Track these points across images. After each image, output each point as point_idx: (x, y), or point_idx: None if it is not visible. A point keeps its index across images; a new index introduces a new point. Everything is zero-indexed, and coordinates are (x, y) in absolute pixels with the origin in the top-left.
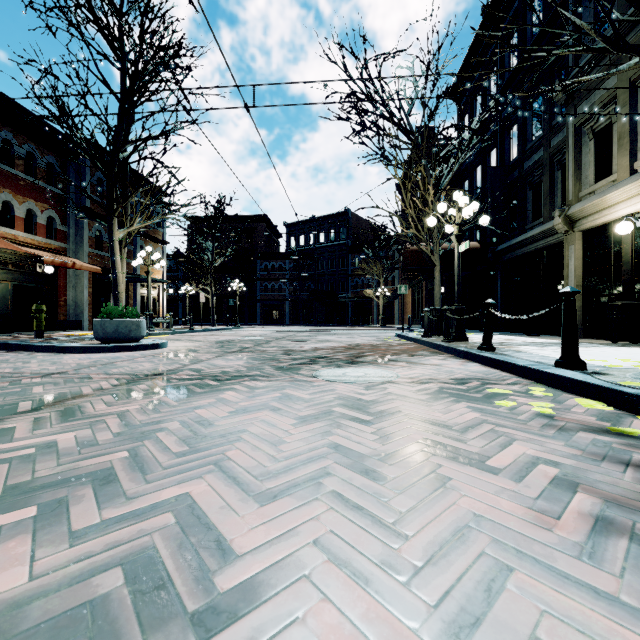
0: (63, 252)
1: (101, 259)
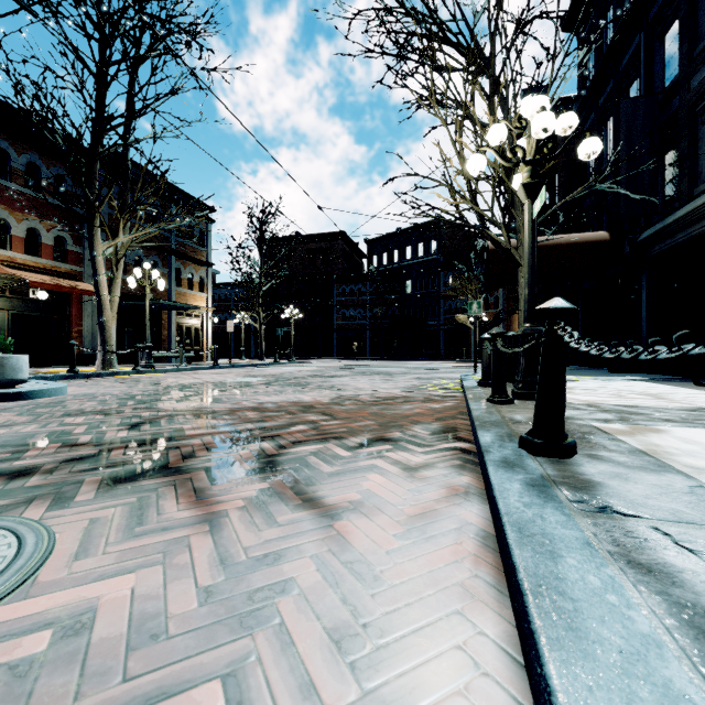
0: (76, 276)
1: (124, 284)
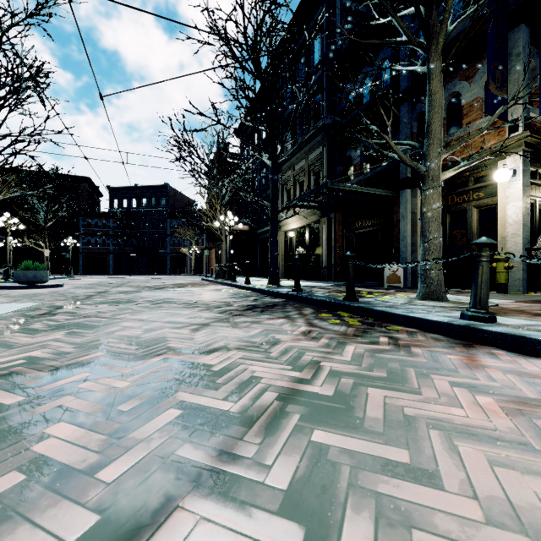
0: None
1: None
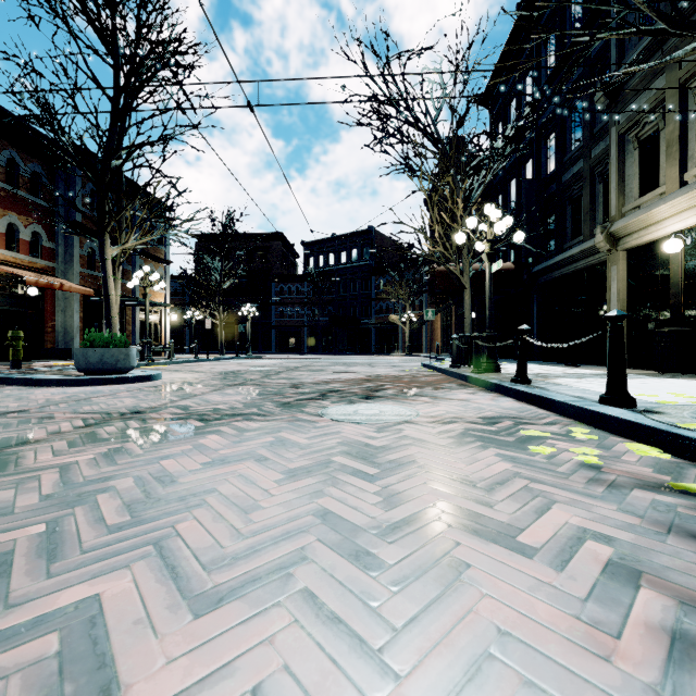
0: (50, 272)
1: (94, 280)
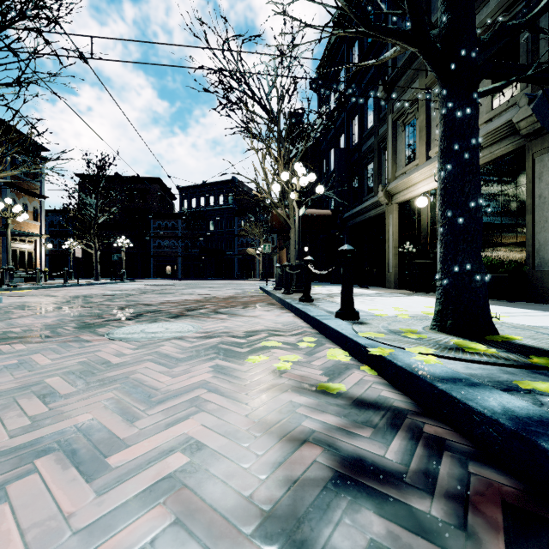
0: None
1: None
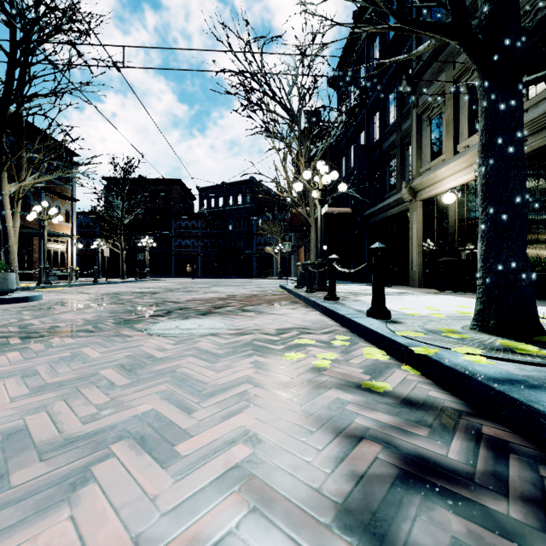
0: None
1: None
